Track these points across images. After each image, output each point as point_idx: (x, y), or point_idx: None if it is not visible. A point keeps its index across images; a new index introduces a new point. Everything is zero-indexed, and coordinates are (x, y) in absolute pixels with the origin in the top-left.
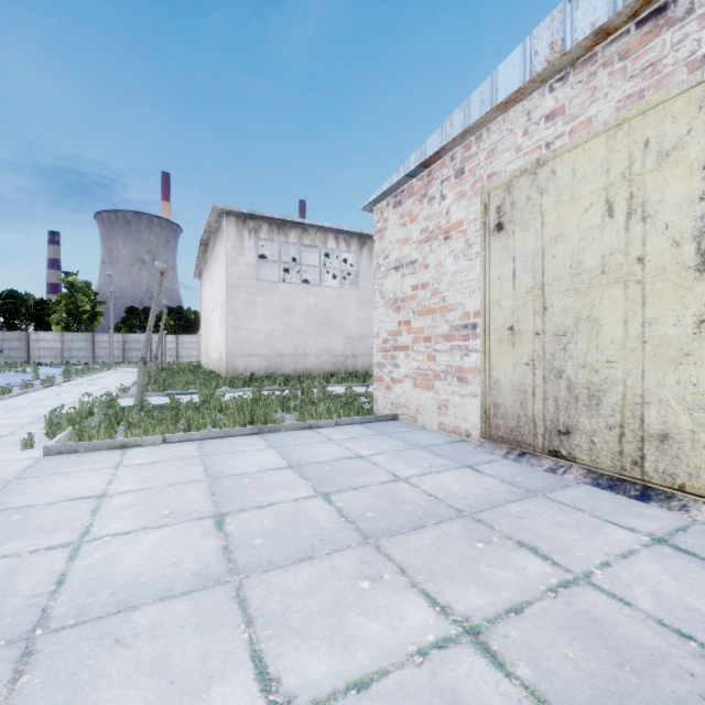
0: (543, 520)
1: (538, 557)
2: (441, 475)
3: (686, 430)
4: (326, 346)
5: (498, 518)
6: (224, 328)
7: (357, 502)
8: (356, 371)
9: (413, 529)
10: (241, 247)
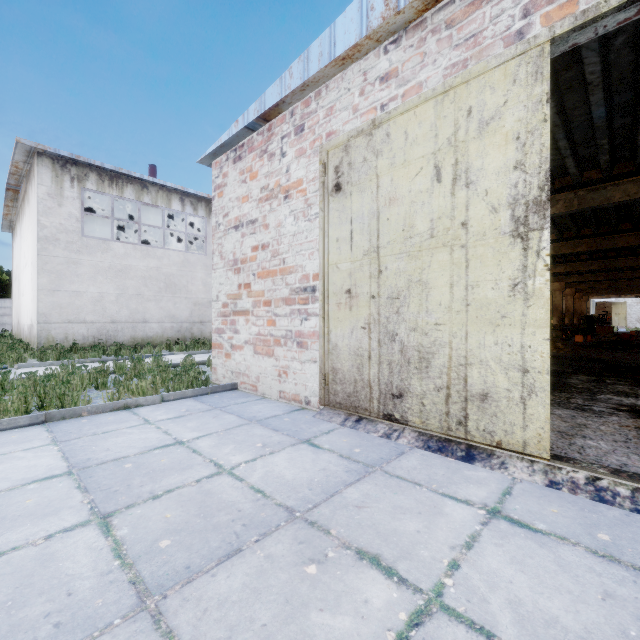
0: (384, 507)
1: (382, 574)
2: (274, 457)
3: (503, 389)
4: (170, 312)
5: (335, 513)
6: (34, 290)
7: (152, 523)
8: (203, 338)
9: (224, 559)
10: (60, 195)
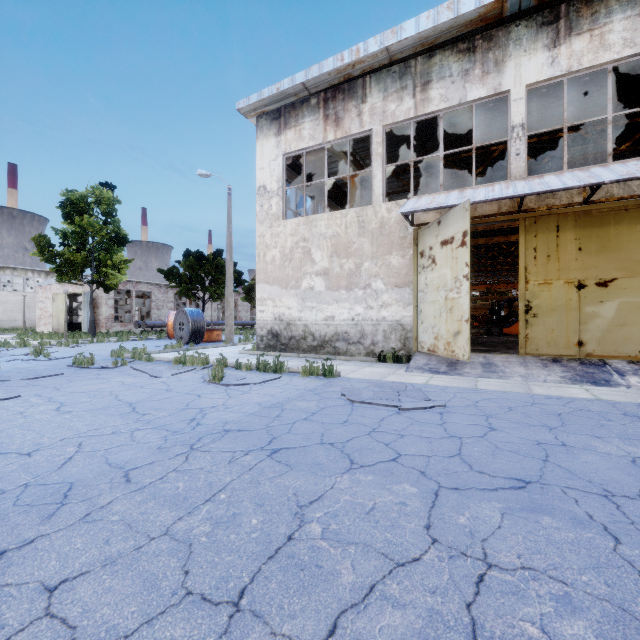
0: None
1: None
2: None
3: None
4: (27, 317)
5: None
6: None
7: None
8: None
9: None
10: None
